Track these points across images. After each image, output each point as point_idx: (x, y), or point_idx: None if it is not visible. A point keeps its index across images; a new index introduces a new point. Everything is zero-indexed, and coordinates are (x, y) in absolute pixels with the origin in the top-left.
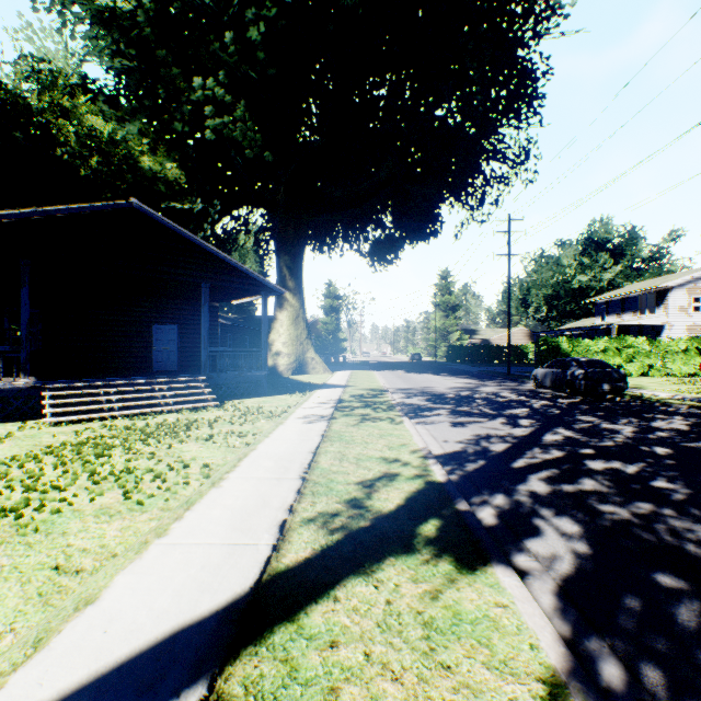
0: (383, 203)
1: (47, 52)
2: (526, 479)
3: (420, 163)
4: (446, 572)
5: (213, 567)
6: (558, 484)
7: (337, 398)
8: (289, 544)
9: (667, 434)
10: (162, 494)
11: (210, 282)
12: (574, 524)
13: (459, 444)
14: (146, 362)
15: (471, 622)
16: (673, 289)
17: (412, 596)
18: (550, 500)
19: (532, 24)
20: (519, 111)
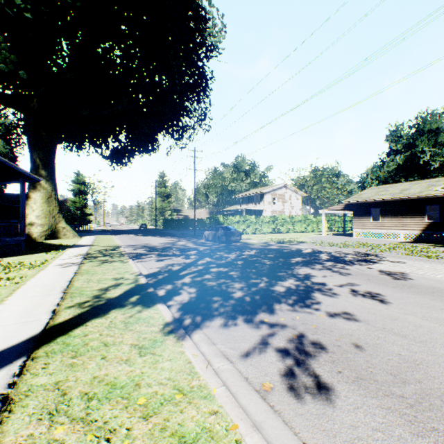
0: (120, 126)
1: None
2: (183, 278)
3: (145, 106)
4: (138, 309)
5: (14, 331)
6: (195, 278)
7: (86, 252)
8: (60, 316)
9: (246, 256)
10: None
11: None
12: (195, 289)
13: (158, 268)
14: None
15: (144, 319)
16: (266, 194)
17: (122, 318)
18: (190, 283)
19: (205, 51)
20: (199, 93)
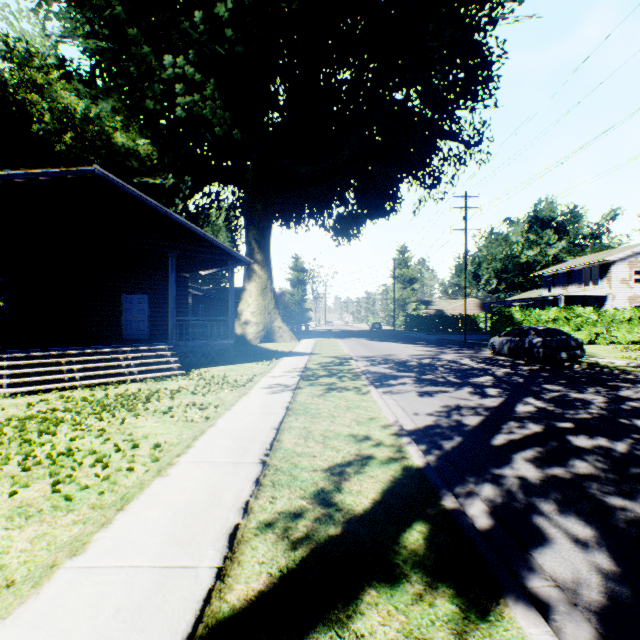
0: (347, 180)
1: (24, 32)
2: (511, 460)
3: (381, 144)
4: (448, 617)
5: (130, 612)
6: (548, 467)
7: (303, 366)
8: (239, 568)
9: None
10: (99, 484)
11: (177, 251)
12: (585, 525)
13: (430, 416)
14: (115, 330)
15: None
16: (615, 263)
17: None
18: (546, 489)
19: (488, 10)
20: (476, 93)
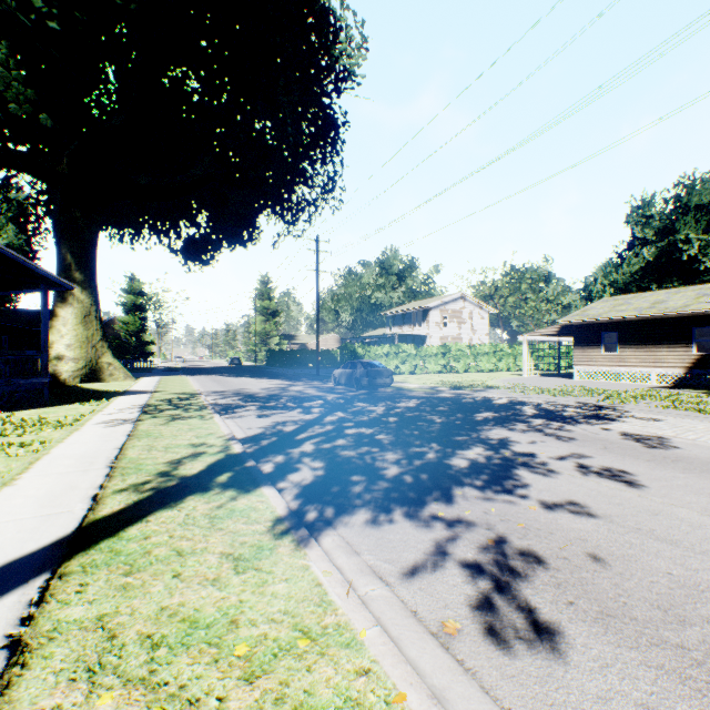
0: (199, 201)
1: None
2: (302, 444)
3: (238, 169)
4: (230, 495)
5: (30, 529)
6: (322, 445)
7: (145, 403)
8: (105, 505)
9: (402, 410)
10: None
11: None
12: (322, 463)
13: (261, 429)
14: None
15: (241, 511)
16: (432, 309)
17: (205, 509)
18: (313, 453)
19: (335, 80)
20: (325, 148)
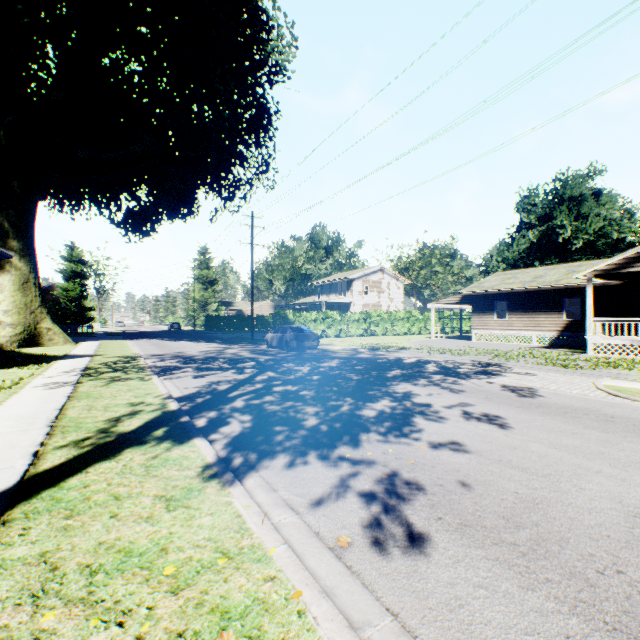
0: (139, 176)
1: None
2: (234, 401)
3: (177, 148)
4: (165, 447)
5: None
6: (251, 401)
7: (85, 366)
8: (46, 460)
9: (325, 369)
10: None
11: None
12: (250, 416)
13: (196, 388)
14: None
15: (174, 460)
16: (355, 280)
17: (141, 459)
18: (243, 408)
19: (268, 72)
20: (259, 134)
